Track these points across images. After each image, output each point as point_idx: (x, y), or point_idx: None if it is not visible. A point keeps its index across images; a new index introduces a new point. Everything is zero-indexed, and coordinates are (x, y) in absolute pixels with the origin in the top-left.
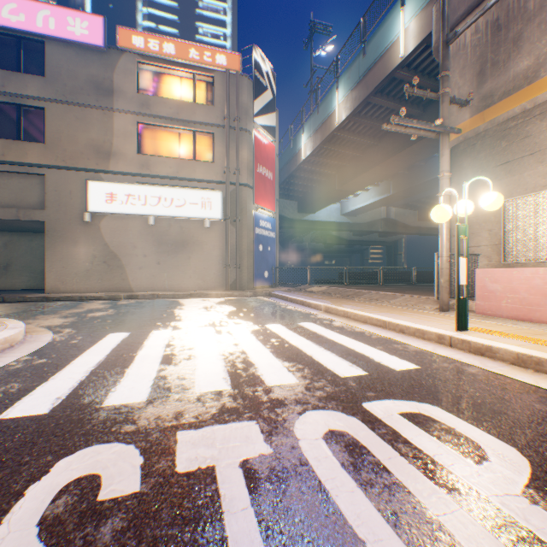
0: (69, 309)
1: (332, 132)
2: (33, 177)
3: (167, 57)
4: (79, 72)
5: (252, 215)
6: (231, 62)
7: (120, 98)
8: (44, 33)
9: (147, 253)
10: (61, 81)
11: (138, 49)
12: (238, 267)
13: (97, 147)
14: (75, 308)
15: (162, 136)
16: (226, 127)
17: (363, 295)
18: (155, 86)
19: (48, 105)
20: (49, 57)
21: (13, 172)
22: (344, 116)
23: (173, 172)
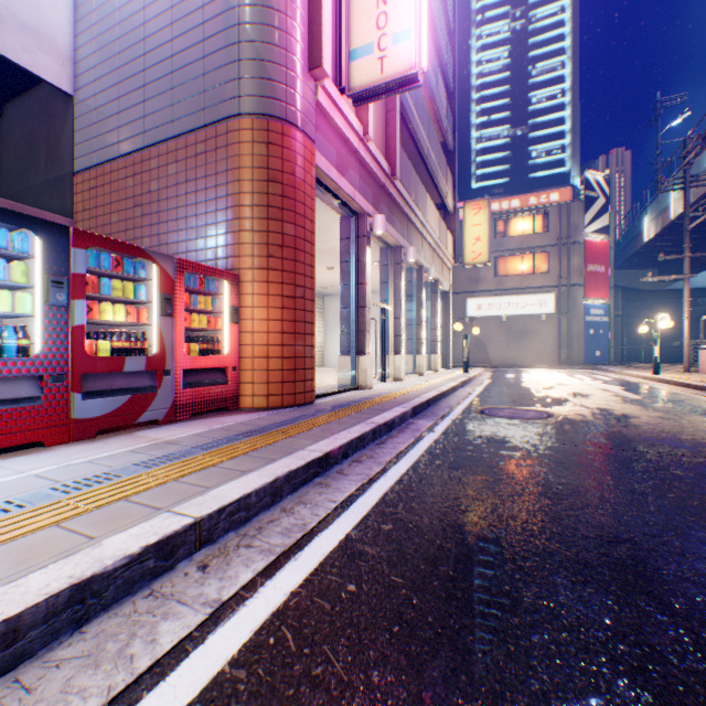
0: None
1: (669, 223)
2: None
3: (513, 210)
4: (460, 236)
5: (581, 307)
6: (561, 196)
7: None
8: None
9: (499, 340)
10: None
11: (494, 212)
12: (567, 348)
13: (470, 278)
14: None
15: (509, 260)
16: (558, 246)
17: (662, 367)
18: (504, 229)
19: None
20: None
21: None
22: (676, 213)
23: (516, 285)
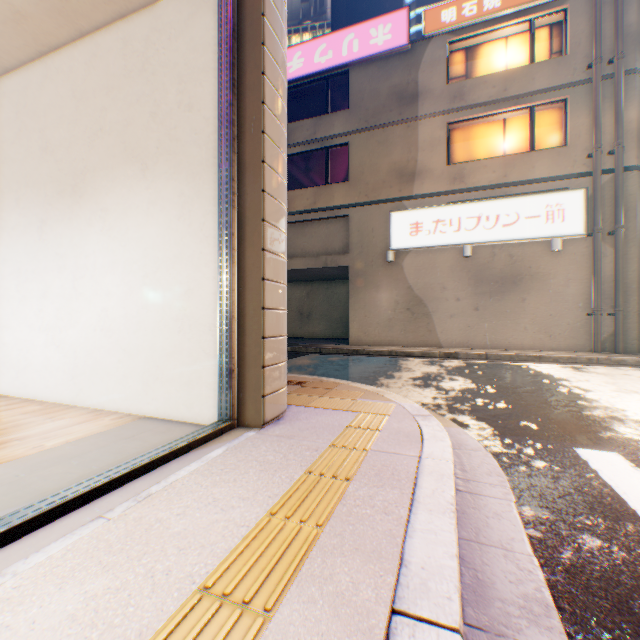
0: (399, 371)
1: None
2: (337, 220)
3: (488, 16)
4: (379, 89)
5: None
6: None
7: (424, 101)
8: (347, 61)
9: (458, 296)
10: (362, 107)
11: (447, 27)
12: (617, 312)
13: (399, 170)
14: (404, 370)
15: (477, 132)
16: (594, 79)
17: None
18: (466, 68)
19: (350, 139)
20: (351, 86)
21: (321, 219)
22: None
23: (495, 177)
